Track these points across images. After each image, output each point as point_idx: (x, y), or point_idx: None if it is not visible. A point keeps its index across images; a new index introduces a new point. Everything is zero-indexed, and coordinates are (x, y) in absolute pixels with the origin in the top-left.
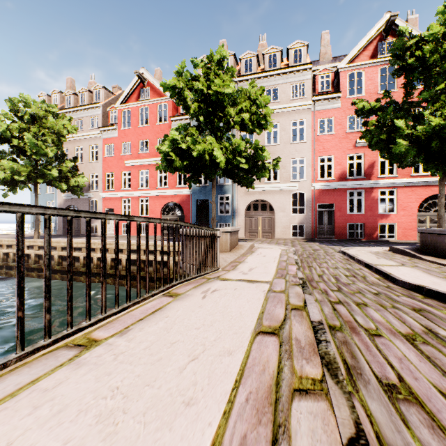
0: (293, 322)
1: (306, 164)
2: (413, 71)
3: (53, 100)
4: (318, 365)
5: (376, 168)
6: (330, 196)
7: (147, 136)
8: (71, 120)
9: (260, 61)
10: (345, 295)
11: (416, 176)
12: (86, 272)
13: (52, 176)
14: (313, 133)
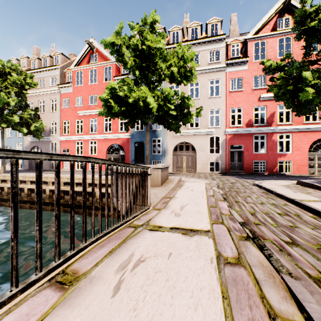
0: None
1: (221, 114)
2: (312, 35)
3: (21, 63)
4: None
5: (276, 117)
6: (240, 139)
7: (95, 91)
8: (33, 77)
9: (185, 34)
10: (313, 255)
11: (307, 124)
12: None
13: (14, 122)
14: (227, 89)
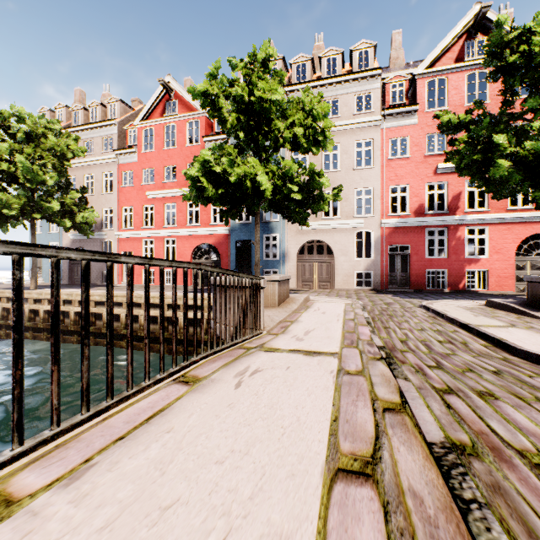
0: (393, 442)
1: (374, 195)
2: (514, 73)
3: (57, 116)
4: None
5: (463, 200)
6: (404, 235)
7: (174, 160)
8: (78, 140)
9: (316, 67)
10: (453, 375)
11: (513, 210)
12: (13, 356)
13: (52, 210)
14: (383, 156)
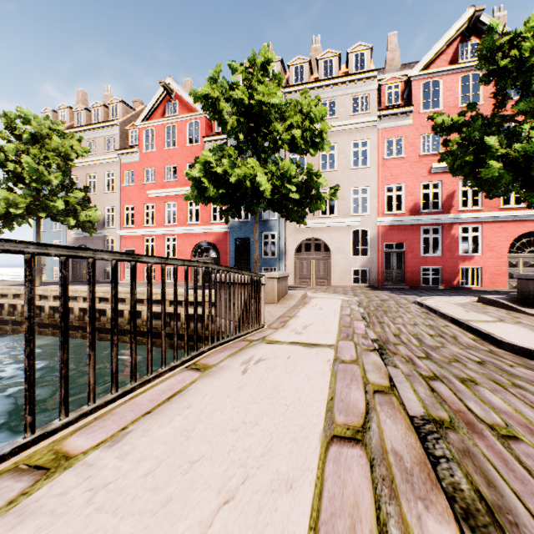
0: (381, 416)
1: (370, 194)
2: (506, 77)
3: (60, 116)
4: (446, 515)
5: (457, 199)
6: (400, 233)
7: (175, 160)
8: (81, 141)
9: (314, 69)
10: (439, 364)
11: (506, 209)
12: (61, 342)
13: (57, 209)
14: (379, 156)
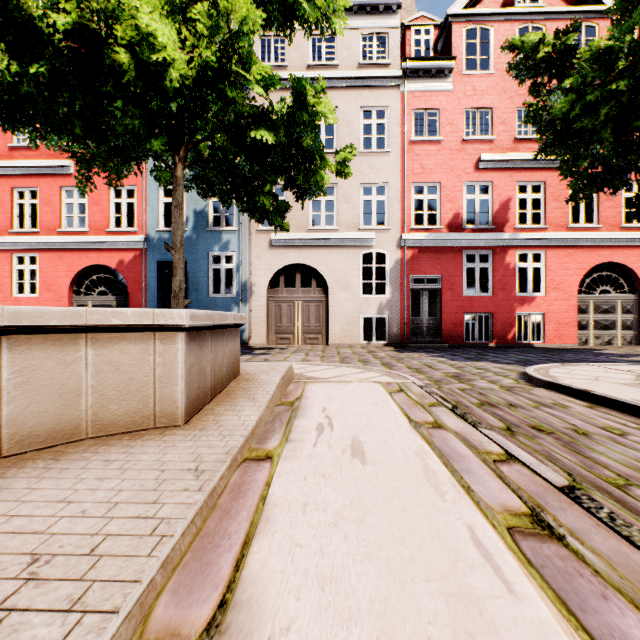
0: None
1: (390, 195)
2: None
3: None
4: None
5: (513, 211)
6: (434, 260)
7: None
8: None
9: None
10: None
11: (576, 229)
12: None
13: None
14: (404, 135)
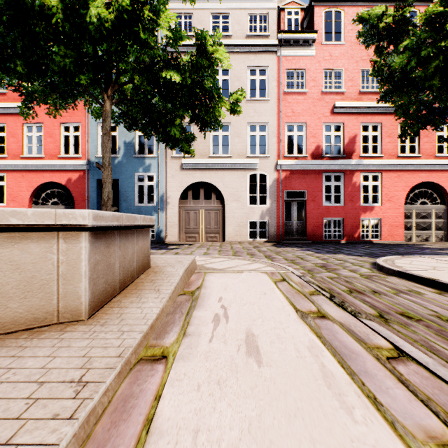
0: None
1: (269, 132)
2: None
3: None
4: None
5: (358, 144)
6: (302, 179)
7: None
8: None
9: None
10: None
11: (403, 158)
12: None
13: None
14: (280, 88)
